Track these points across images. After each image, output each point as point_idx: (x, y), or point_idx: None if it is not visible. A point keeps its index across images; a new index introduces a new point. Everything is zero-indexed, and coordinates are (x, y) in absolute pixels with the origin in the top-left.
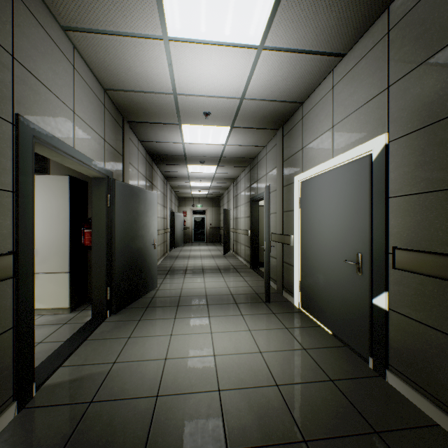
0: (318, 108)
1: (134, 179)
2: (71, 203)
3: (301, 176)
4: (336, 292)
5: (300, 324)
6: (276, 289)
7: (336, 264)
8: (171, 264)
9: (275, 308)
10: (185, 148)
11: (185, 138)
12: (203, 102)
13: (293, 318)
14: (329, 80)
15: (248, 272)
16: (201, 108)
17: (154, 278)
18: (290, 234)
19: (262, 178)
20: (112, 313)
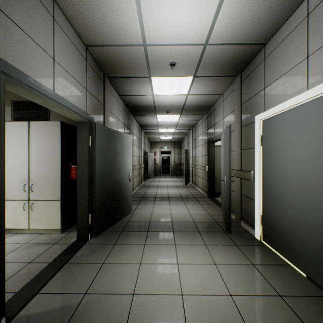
0: (285, 43)
1: (114, 125)
2: (62, 143)
3: (263, 115)
4: (313, 234)
5: (266, 260)
6: (234, 219)
7: (313, 204)
8: (144, 192)
9: (236, 239)
10: (154, 100)
11: (154, 91)
12: (169, 52)
13: (257, 252)
14: (302, 9)
15: (206, 201)
16: (168, 59)
17: (129, 205)
18: (249, 170)
19: (219, 122)
20: (93, 236)
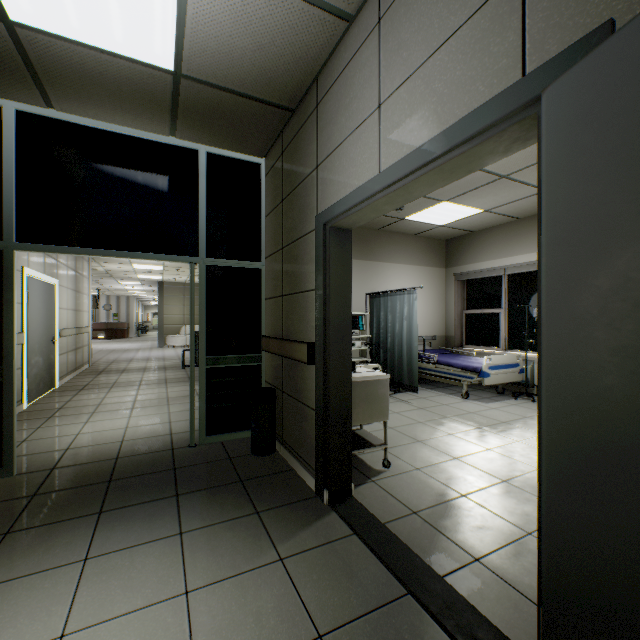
0: None
1: None
2: None
3: None
4: None
5: None
6: None
7: None
8: None
9: None
10: None
11: None
12: None
13: None
14: None
15: None
16: None
17: None
18: None
19: None
20: None
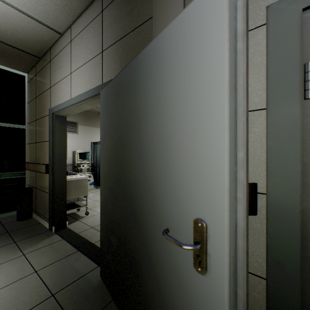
0: None
1: None
2: None
3: None
4: None
5: None
6: None
7: None
8: None
9: None
10: None
11: None
12: None
13: None
14: None
15: None
16: None
17: None
18: None
19: None
20: None
